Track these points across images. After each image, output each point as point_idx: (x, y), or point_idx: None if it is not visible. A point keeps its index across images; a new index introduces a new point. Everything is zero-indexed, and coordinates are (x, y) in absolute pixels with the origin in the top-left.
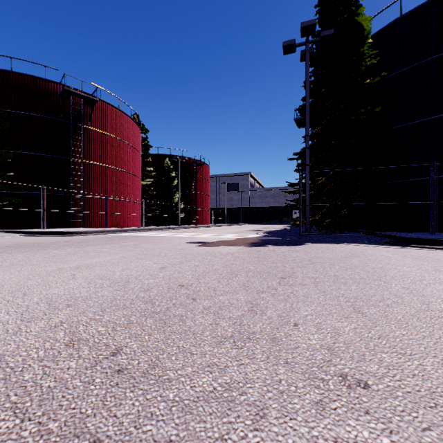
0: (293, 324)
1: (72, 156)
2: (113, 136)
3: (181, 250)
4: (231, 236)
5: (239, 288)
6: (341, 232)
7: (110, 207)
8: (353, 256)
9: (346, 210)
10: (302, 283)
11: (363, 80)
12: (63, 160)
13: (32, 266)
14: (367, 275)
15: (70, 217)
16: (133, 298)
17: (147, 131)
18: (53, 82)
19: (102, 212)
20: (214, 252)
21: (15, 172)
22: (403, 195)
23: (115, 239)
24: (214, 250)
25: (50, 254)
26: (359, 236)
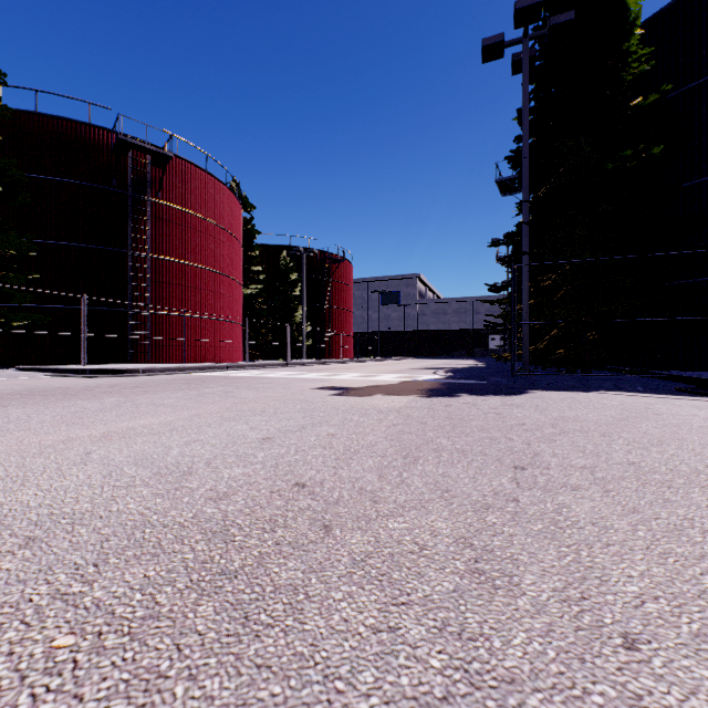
0: (619, 638)
1: (132, 248)
2: (197, 214)
3: (305, 402)
4: (391, 377)
5: (430, 494)
6: (585, 372)
7: (192, 330)
8: (636, 417)
9: (596, 331)
10: (568, 483)
11: (626, 102)
12: (117, 255)
13: (23, 433)
14: (705, 464)
15: (129, 345)
16: (185, 522)
17: (253, 207)
18: (102, 128)
19: (179, 337)
20: (364, 408)
21: (43, 273)
22: (701, 305)
23: (194, 382)
24: (363, 402)
25: (71, 408)
26: (622, 378)
